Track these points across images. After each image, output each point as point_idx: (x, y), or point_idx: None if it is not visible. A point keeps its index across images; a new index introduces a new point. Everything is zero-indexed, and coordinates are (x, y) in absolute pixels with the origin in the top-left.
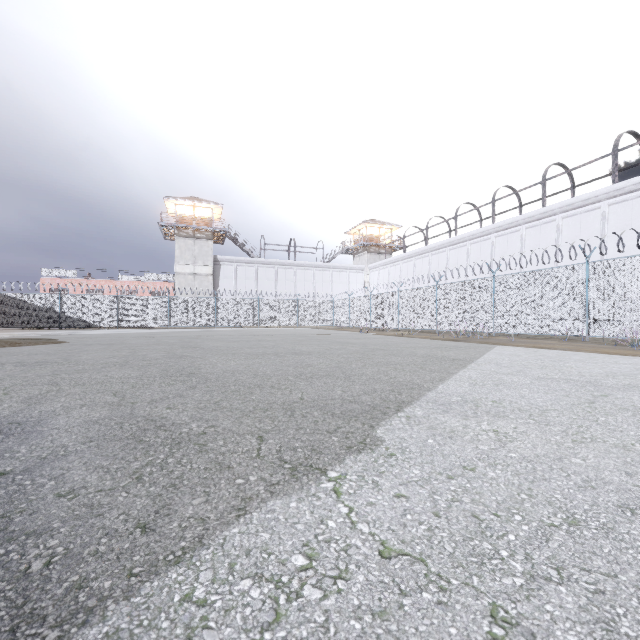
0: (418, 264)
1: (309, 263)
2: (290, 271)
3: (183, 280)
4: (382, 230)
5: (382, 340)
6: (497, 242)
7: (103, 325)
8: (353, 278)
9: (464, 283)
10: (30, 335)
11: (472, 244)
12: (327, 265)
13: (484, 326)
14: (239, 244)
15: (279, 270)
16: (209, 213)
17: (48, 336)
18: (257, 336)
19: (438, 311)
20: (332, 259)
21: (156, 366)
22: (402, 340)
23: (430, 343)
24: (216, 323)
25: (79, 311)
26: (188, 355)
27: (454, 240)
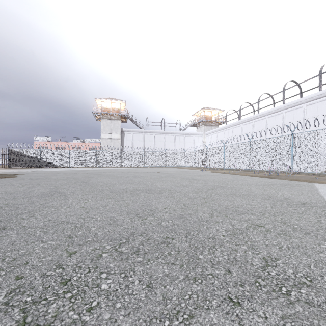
0: (234, 131)
1: (172, 132)
2: (162, 136)
3: (105, 142)
4: (213, 113)
5: (217, 177)
6: (286, 115)
7: (62, 165)
8: (196, 140)
9: (269, 139)
10: (13, 171)
11: (269, 117)
12: (182, 133)
13: (285, 167)
14: (134, 122)
15: (156, 136)
16: (119, 106)
17: (20, 172)
18: (137, 173)
19: (251, 157)
20: (185, 129)
21: (0, 209)
22: (231, 177)
23: (255, 180)
24: (121, 164)
25: (50, 158)
26: (62, 192)
27: (257, 115)
